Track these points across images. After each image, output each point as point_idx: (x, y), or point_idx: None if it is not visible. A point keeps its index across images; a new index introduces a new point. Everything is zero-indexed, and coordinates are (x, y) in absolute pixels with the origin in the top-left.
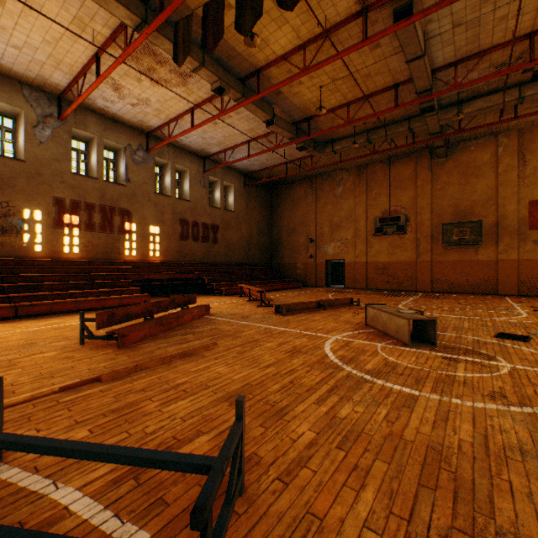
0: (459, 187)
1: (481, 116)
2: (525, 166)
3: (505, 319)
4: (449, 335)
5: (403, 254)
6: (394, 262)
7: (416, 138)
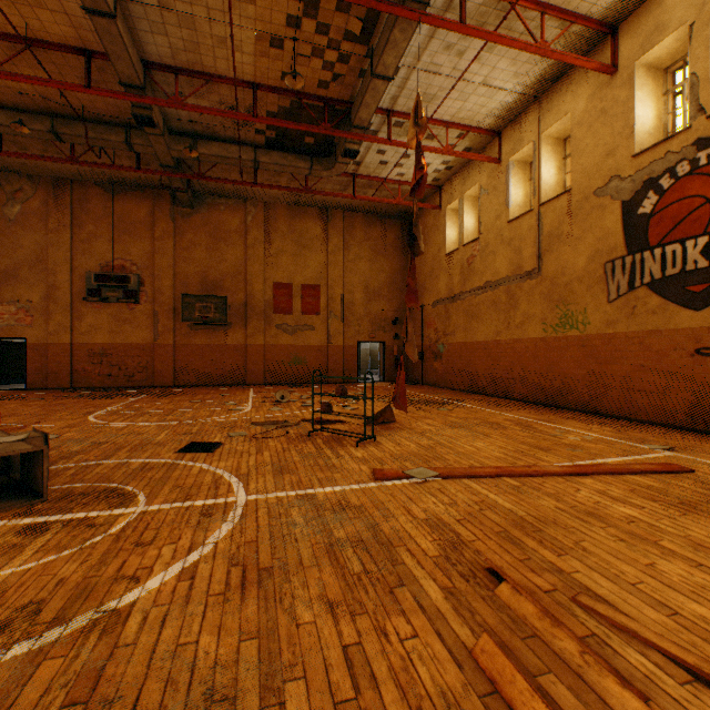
0: (209, 251)
1: (226, 169)
2: (271, 245)
3: (224, 417)
4: (108, 465)
5: (137, 333)
6: (122, 345)
7: (149, 166)
